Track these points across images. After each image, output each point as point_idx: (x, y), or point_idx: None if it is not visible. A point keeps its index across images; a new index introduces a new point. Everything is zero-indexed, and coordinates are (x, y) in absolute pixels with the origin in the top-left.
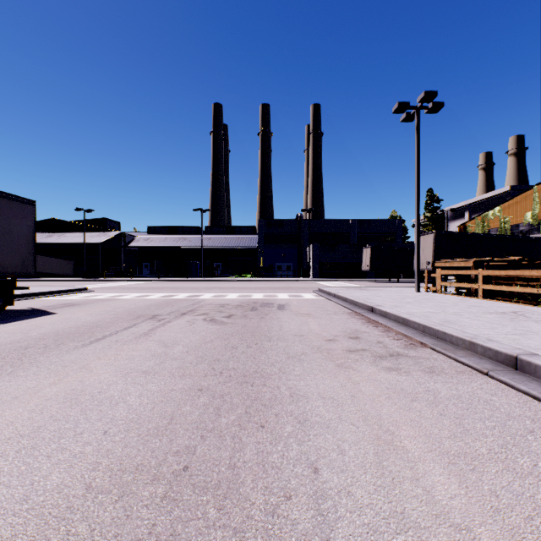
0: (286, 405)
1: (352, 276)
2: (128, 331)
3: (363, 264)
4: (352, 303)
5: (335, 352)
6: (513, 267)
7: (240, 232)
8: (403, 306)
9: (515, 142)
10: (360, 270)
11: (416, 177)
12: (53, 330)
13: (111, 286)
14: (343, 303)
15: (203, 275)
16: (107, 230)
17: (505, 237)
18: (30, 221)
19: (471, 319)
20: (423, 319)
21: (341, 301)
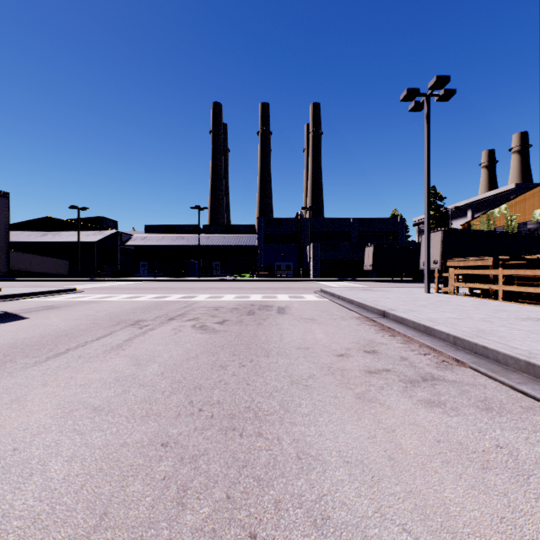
0: (292, 479)
1: (353, 276)
2: (100, 342)
3: (365, 263)
4: (360, 306)
5: (350, 373)
6: (525, 266)
7: (239, 231)
8: (419, 310)
9: (518, 139)
10: (362, 270)
11: (426, 170)
12: (10, 341)
13: (103, 287)
14: (349, 306)
15: (201, 275)
16: (103, 229)
17: (516, 235)
18: (1, 215)
19: (508, 328)
20: (451, 328)
21: (347, 303)
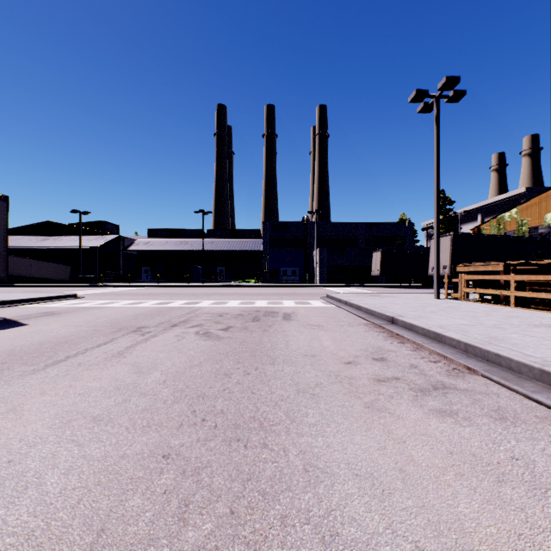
0: (299, 493)
1: (360, 282)
2: (100, 350)
3: (372, 268)
4: (368, 312)
5: (359, 382)
6: (537, 272)
7: (244, 236)
8: (429, 316)
9: (529, 142)
10: (369, 275)
11: (435, 173)
12: (9, 348)
13: (105, 292)
14: (357, 312)
15: (205, 281)
16: (105, 233)
17: (528, 240)
18: (0, 219)
19: (520, 335)
20: (462, 335)
21: (355, 309)
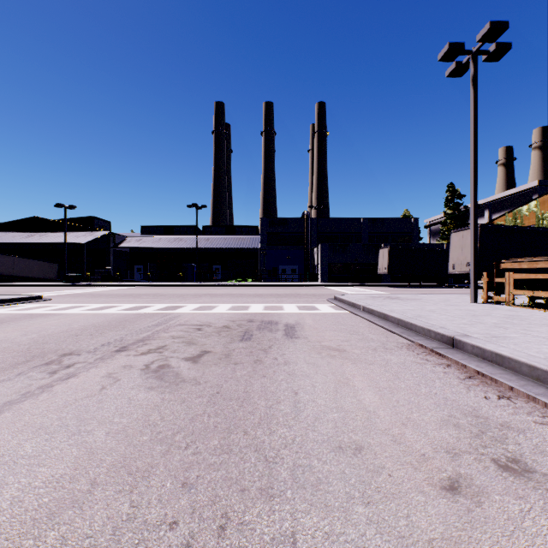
0: None
1: (365, 280)
2: None
3: (379, 266)
4: (401, 325)
5: None
6: None
7: (241, 233)
8: (507, 336)
9: (540, 134)
10: (374, 274)
11: (472, 147)
12: None
13: (81, 293)
14: (385, 324)
15: (200, 279)
16: (95, 229)
17: None
18: None
19: None
20: None
21: (378, 318)
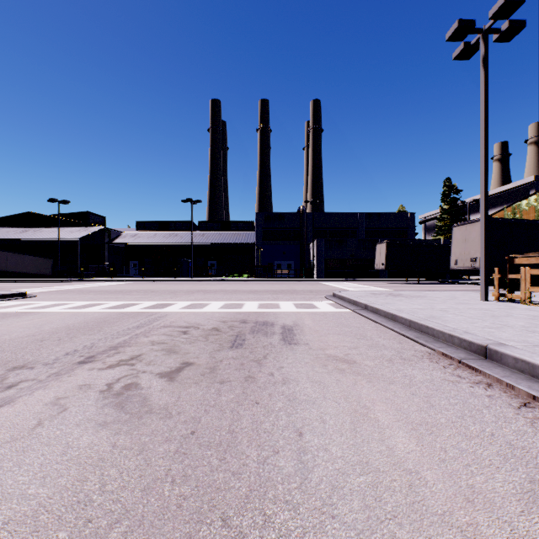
0: None
1: (361, 276)
2: None
3: (376, 262)
4: (413, 327)
5: None
6: None
7: (236, 228)
8: None
9: (536, 129)
10: (371, 269)
11: (482, 133)
12: None
13: (71, 289)
14: (394, 326)
15: (195, 275)
16: (90, 225)
17: None
18: None
19: None
20: None
21: (385, 319)
